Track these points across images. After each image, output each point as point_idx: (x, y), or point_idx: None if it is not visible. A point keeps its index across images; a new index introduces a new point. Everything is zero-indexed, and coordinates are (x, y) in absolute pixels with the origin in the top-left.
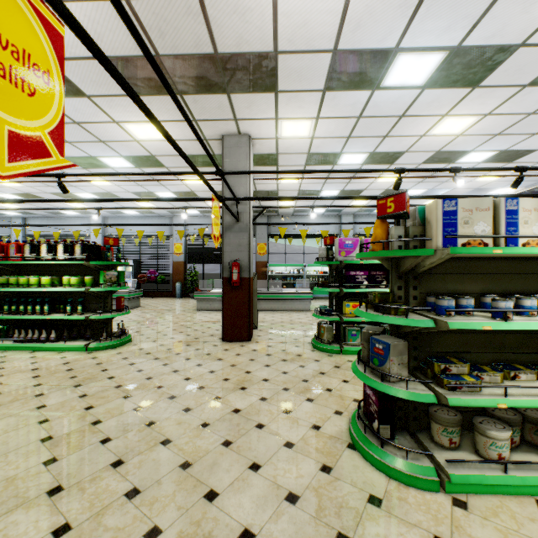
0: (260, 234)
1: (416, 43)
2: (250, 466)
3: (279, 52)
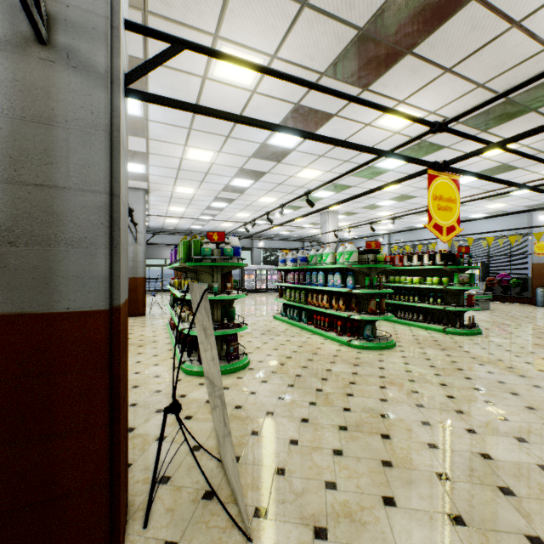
0: None
1: None
2: None
3: None
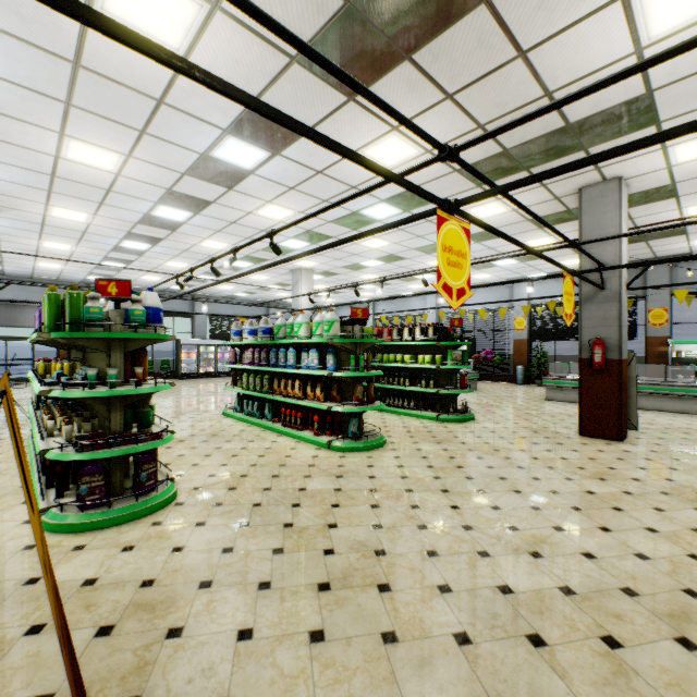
0: (653, 295)
1: None
2: (599, 527)
3: (654, 90)
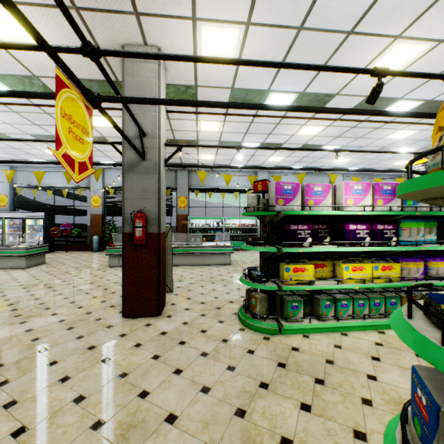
0: (180, 188)
1: None
2: None
3: None
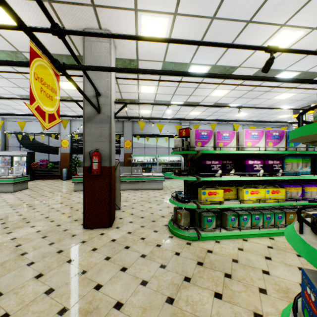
0: (126, 134)
1: None
2: None
3: None
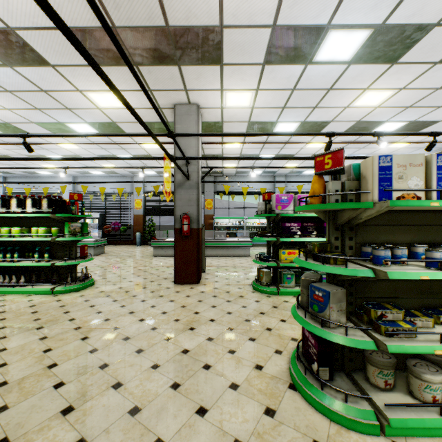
0: (207, 192)
1: (346, 20)
2: (197, 411)
3: (224, 26)
